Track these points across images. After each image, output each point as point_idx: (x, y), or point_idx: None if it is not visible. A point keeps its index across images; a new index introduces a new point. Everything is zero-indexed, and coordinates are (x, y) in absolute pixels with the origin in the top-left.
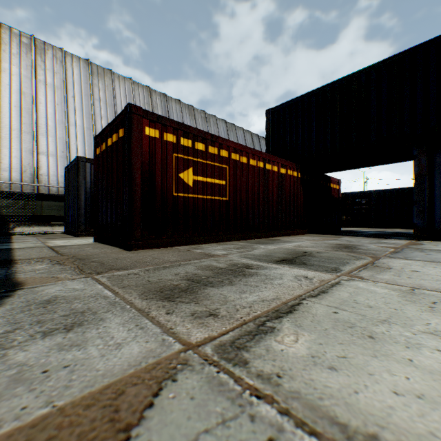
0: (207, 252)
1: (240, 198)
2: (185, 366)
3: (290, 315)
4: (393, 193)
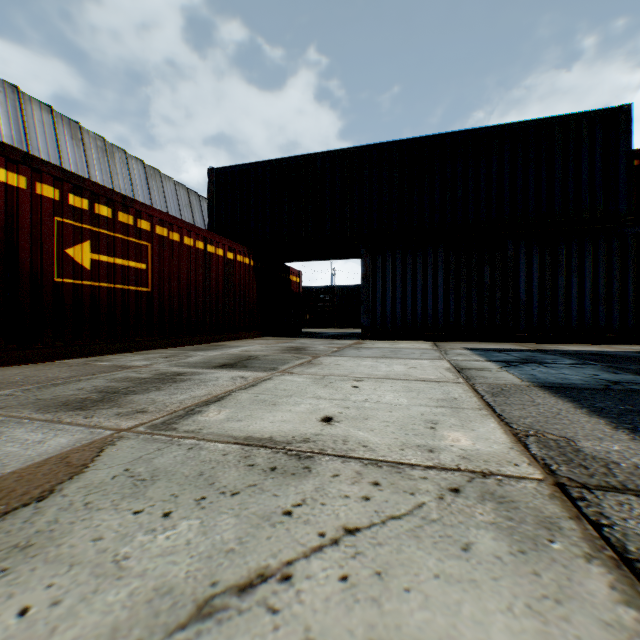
0: (120, 364)
1: (170, 290)
2: (121, 439)
3: (218, 403)
4: (355, 290)
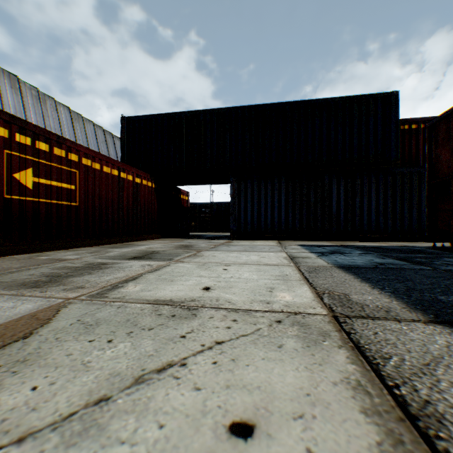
0: (58, 258)
1: (93, 204)
2: (71, 303)
3: (134, 281)
4: (227, 205)
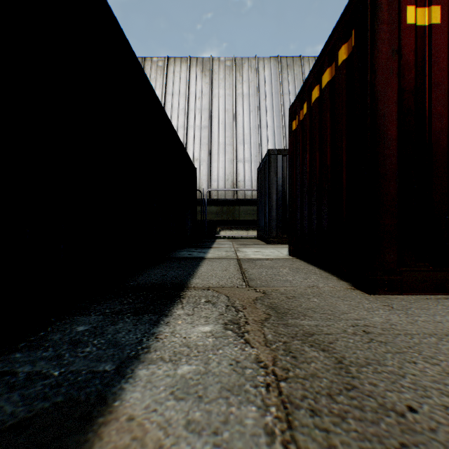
0: None
1: None
2: None
3: None
4: None
